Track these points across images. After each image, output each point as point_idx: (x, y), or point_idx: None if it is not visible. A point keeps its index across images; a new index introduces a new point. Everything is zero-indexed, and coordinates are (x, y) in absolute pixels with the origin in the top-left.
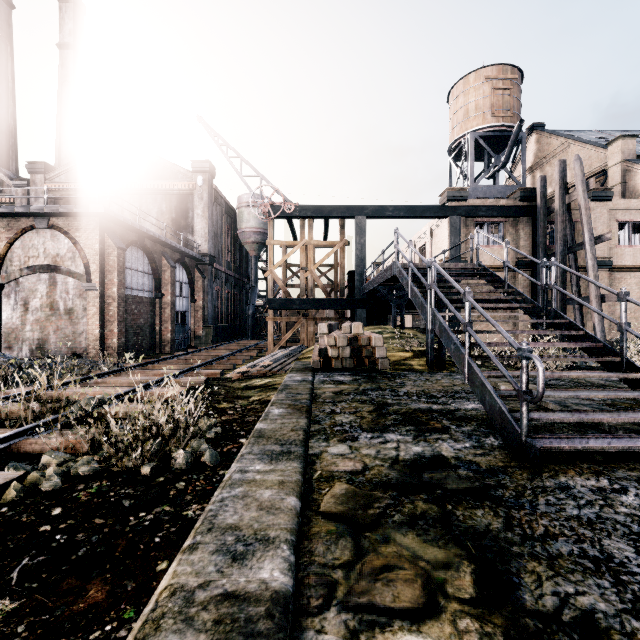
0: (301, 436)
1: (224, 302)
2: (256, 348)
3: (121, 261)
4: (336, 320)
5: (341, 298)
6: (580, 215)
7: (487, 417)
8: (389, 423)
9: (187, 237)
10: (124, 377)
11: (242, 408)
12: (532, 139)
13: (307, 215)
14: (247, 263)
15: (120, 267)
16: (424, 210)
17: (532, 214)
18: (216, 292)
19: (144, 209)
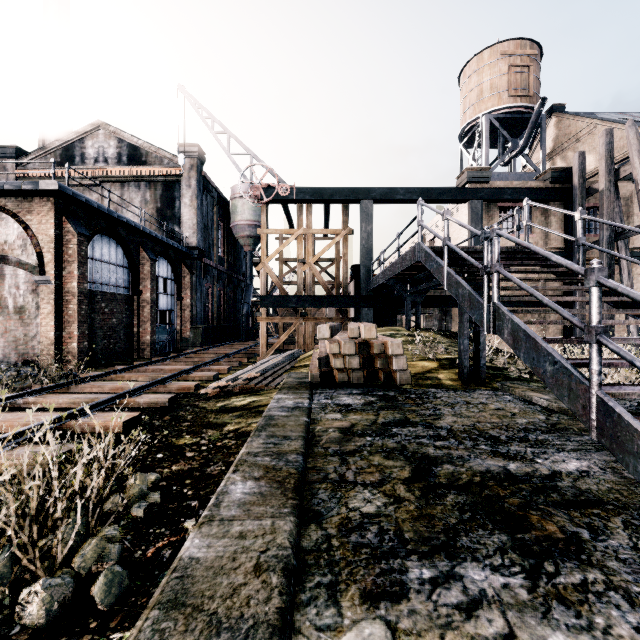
0: (274, 600)
1: (216, 301)
2: (248, 352)
3: (83, 250)
4: (338, 320)
5: (344, 295)
6: (637, 192)
7: (626, 499)
8: (453, 520)
9: (172, 228)
10: (66, 394)
11: (209, 446)
12: (551, 123)
13: (305, 199)
14: (242, 259)
15: (82, 257)
16: (440, 193)
17: (565, 198)
18: (206, 289)
19: (126, 198)
